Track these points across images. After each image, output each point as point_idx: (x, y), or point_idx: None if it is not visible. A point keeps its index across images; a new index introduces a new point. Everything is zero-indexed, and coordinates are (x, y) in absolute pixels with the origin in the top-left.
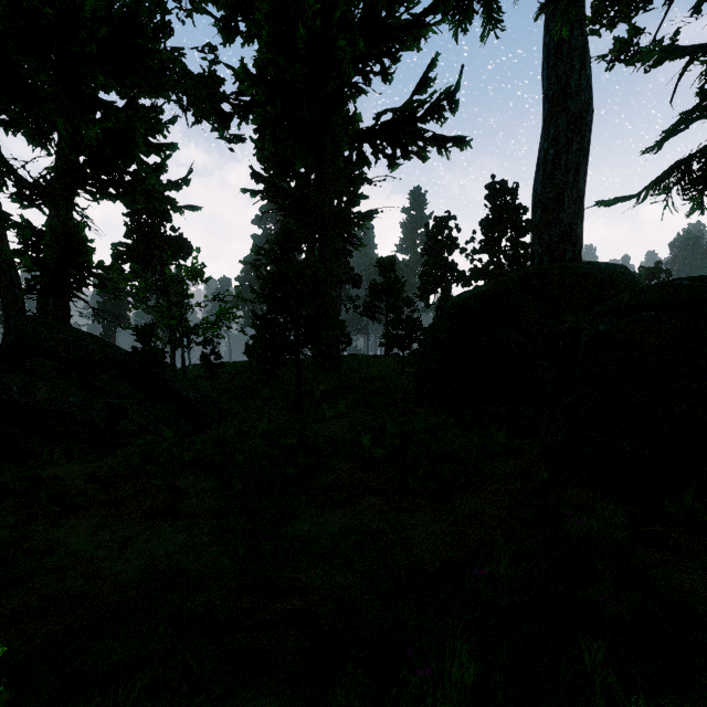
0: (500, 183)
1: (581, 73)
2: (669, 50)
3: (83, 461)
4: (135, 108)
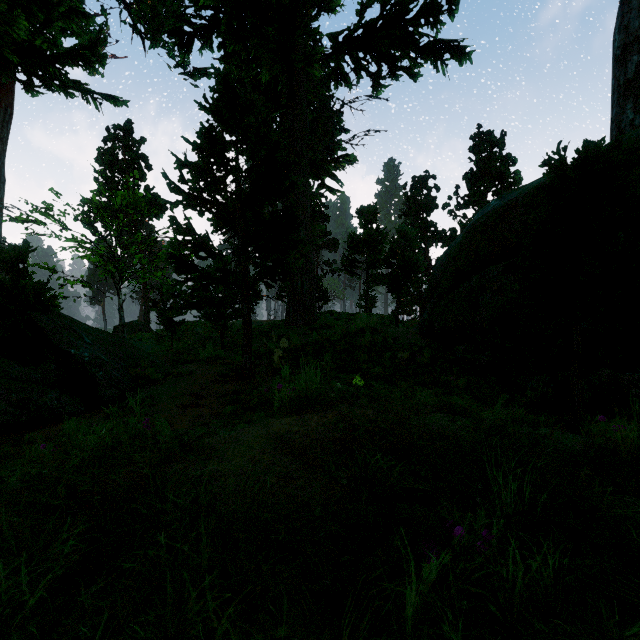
0: (486, 134)
1: None
2: None
3: None
4: None
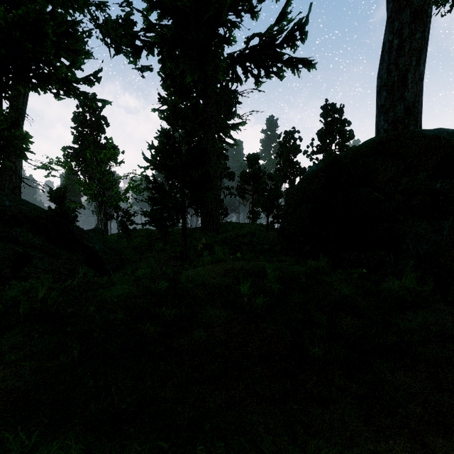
0: (331, 105)
1: None
2: None
3: None
4: (53, 16)
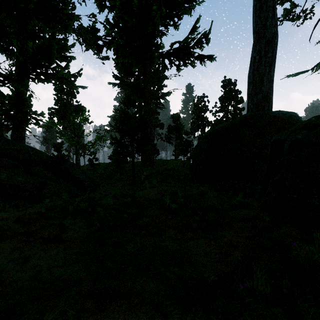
0: (228, 80)
1: (272, 18)
2: None
3: (17, 210)
4: (54, 38)
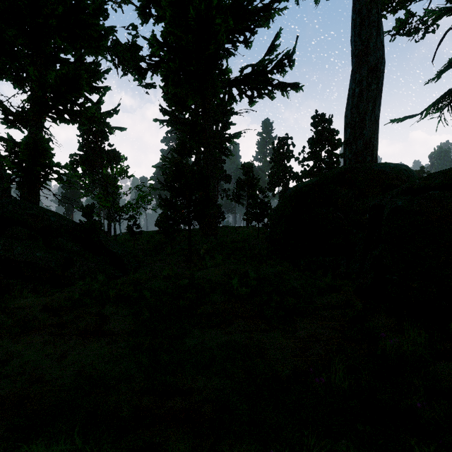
0: (321, 115)
1: (377, 38)
2: (446, 9)
3: (41, 295)
4: (82, 62)
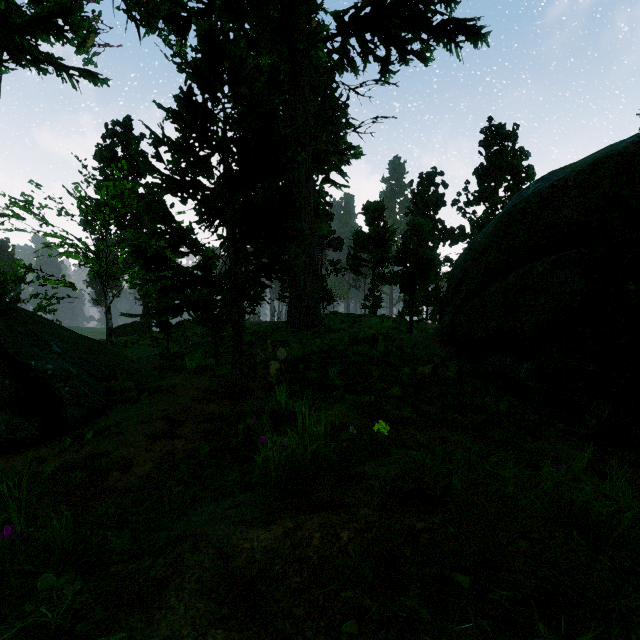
0: (498, 127)
1: None
2: None
3: None
4: None
